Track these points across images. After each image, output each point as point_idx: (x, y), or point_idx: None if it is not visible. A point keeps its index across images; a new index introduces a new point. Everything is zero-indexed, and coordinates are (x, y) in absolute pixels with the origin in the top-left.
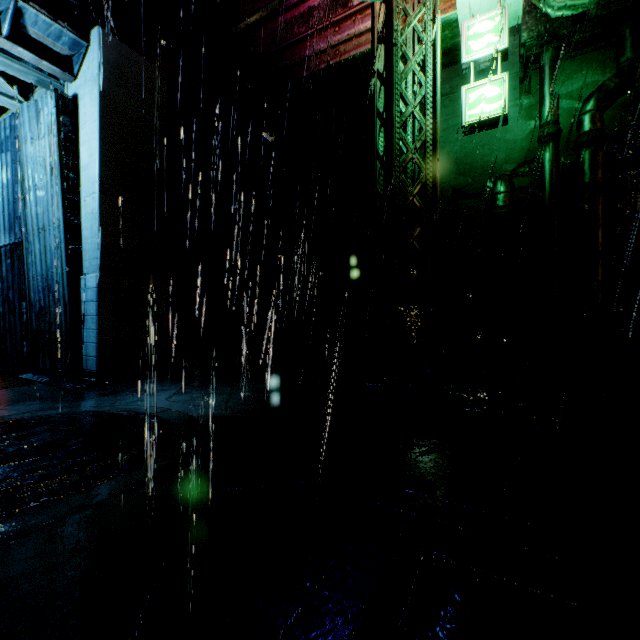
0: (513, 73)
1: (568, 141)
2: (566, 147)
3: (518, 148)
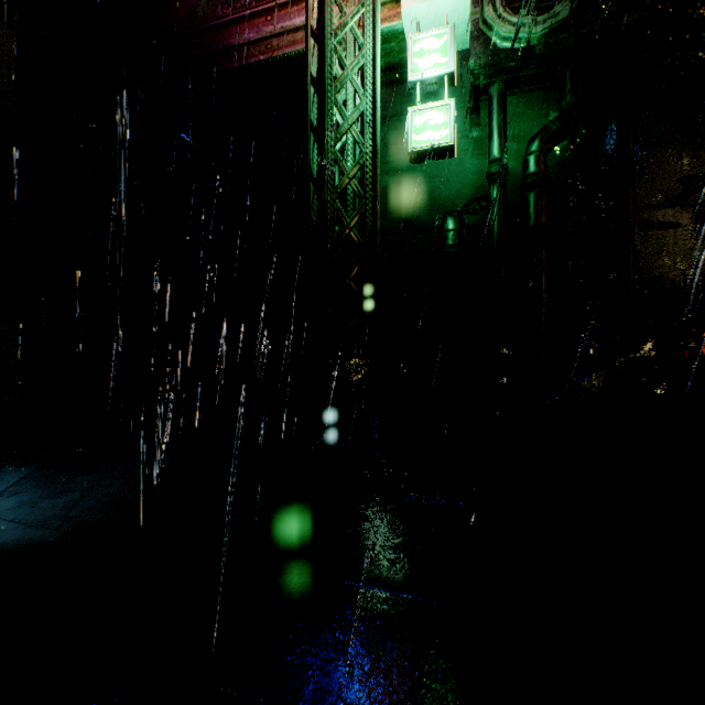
0: (464, 102)
1: (516, 181)
2: (514, 187)
3: (469, 183)
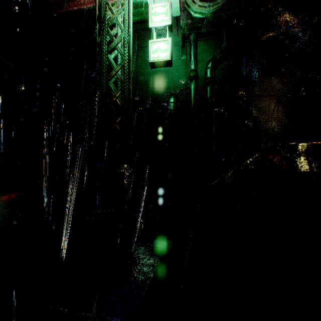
0: (179, 42)
1: (202, 81)
2: (201, 84)
3: (181, 81)
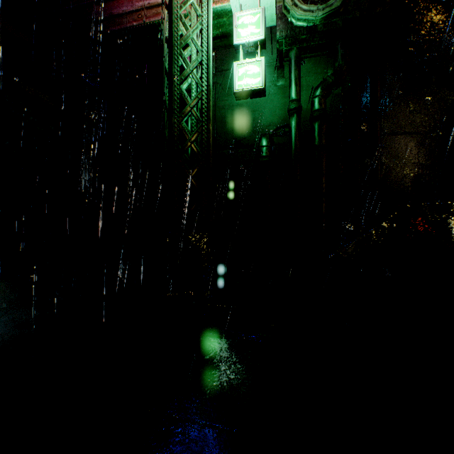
0: (274, 62)
1: (307, 115)
2: (306, 119)
3: (277, 116)
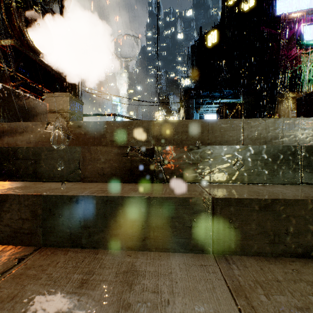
0: None
1: None
2: None
3: None
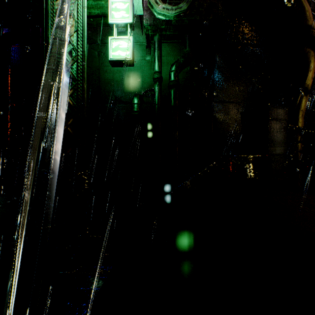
0: (144, 42)
1: (167, 83)
2: (166, 86)
3: (146, 82)
